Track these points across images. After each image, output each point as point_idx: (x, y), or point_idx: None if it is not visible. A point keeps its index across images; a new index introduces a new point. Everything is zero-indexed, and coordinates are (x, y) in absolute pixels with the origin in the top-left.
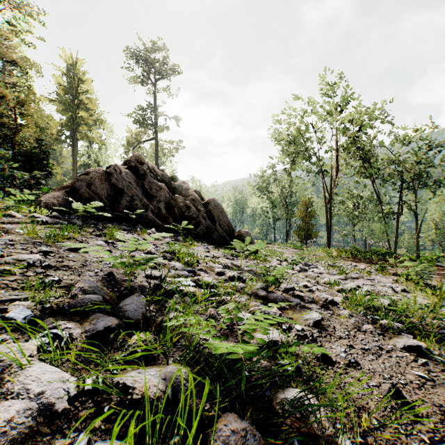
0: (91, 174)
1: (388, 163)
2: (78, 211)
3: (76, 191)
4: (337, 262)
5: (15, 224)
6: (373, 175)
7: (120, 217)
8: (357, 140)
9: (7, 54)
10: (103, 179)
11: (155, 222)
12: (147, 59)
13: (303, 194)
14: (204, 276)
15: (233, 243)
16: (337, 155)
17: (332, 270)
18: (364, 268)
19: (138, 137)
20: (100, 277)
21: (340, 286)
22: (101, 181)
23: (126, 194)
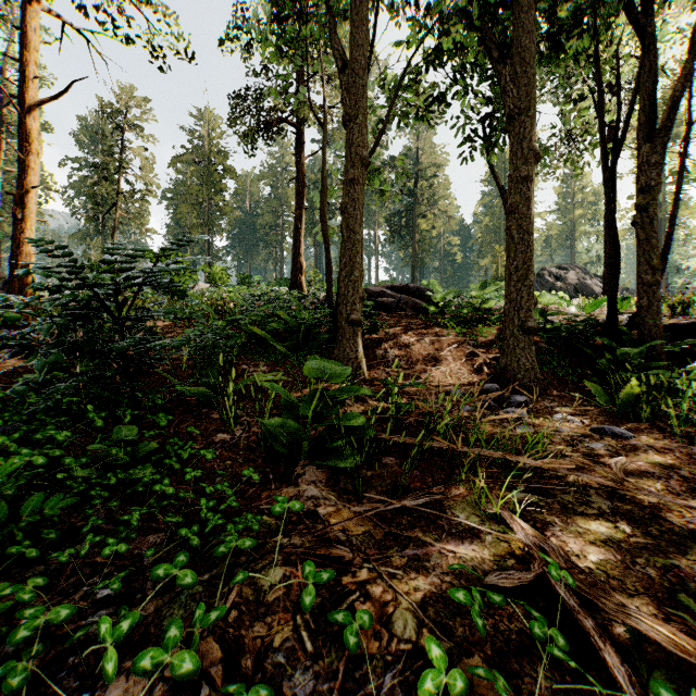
0: None
1: None
2: None
3: None
4: None
5: None
6: None
7: None
8: None
9: None
10: None
11: None
12: None
13: None
14: None
15: None
16: None
17: None
18: None
19: None
20: None
21: None
22: None
23: None
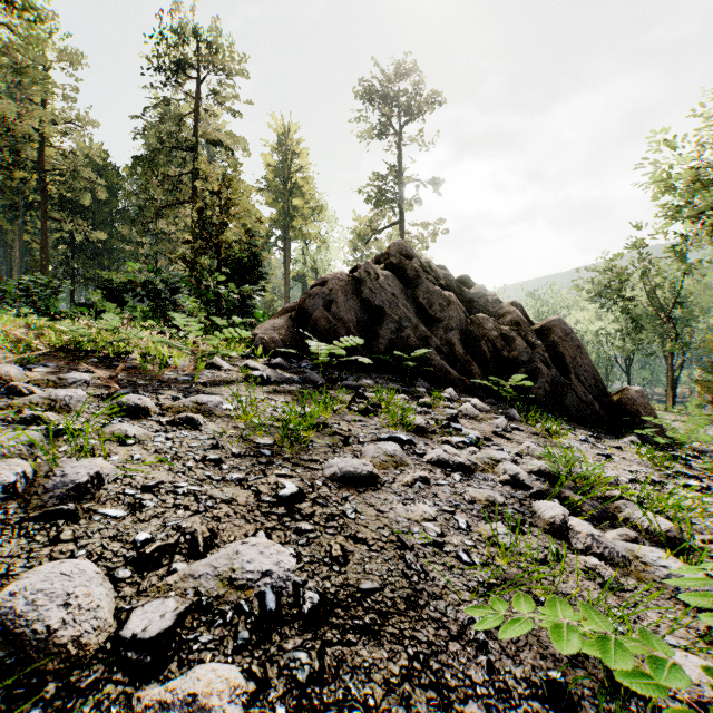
0: (330, 284)
1: None
2: (311, 353)
3: (307, 316)
4: None
5: (221, 387)
6: None
7: (380, 362)
8: None
9: (212, 134)
10: (348, 292)
11: (445, 372)
12: (387, 96)
13: (708, 298)
14: None
15: None
16: None
17: None
18: None
19: (373, 224)
20: (525, 711)
21: None
22: (345, 294)
23: (389, 317)
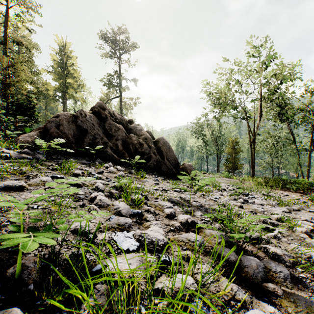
0: (60, 117)
1: (300, 110)
2: (47, 148)
3: (47, 131)
4: (271, 192)
5: None
6: (288, 119)
7: (84, 152)
8: (277, 91)
9: (16, 38)
10: (70, 121)
11: (113, 156)
12: (114, 39)
13: (229, 135)
14: (151, 223)
15: (182, 178)
16: (261, 103)
17: (269, 200)
18: (298, 198)
19: (108, 95)
20: None
21: (302, 228)
22: (68, 122)
23: (89, 133)
